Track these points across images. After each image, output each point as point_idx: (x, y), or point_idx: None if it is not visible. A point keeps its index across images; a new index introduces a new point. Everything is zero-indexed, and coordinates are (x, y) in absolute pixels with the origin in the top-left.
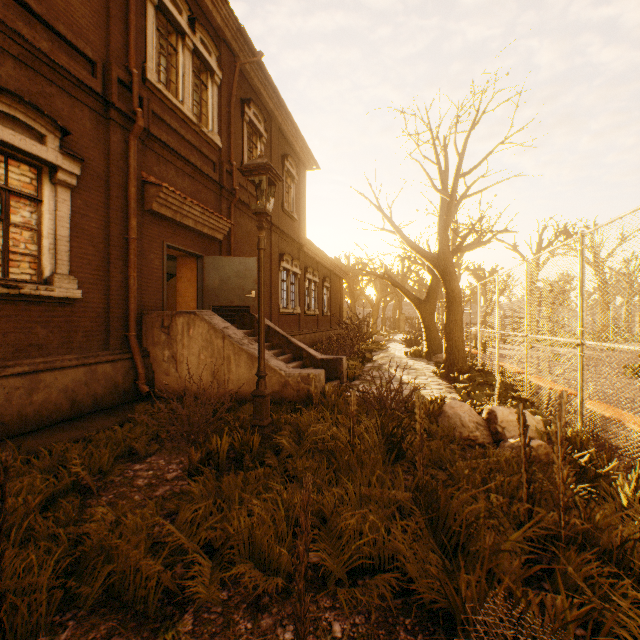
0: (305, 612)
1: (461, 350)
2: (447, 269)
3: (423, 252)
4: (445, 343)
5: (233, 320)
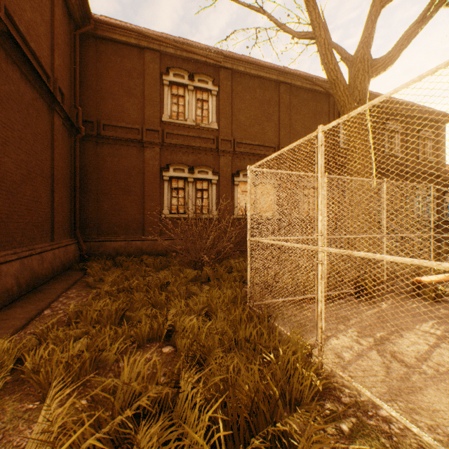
0: None
1: None
2: None
3: None
4: None
5: None
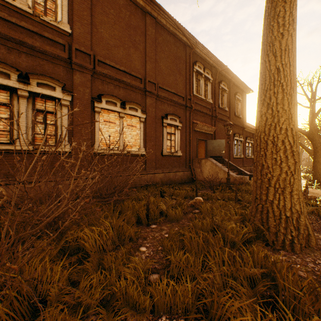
0: (236, 197)
1: (320, 174)
2: (313, 138)
3: (301, 131)
4: (312, 171)
5: (216, 160)
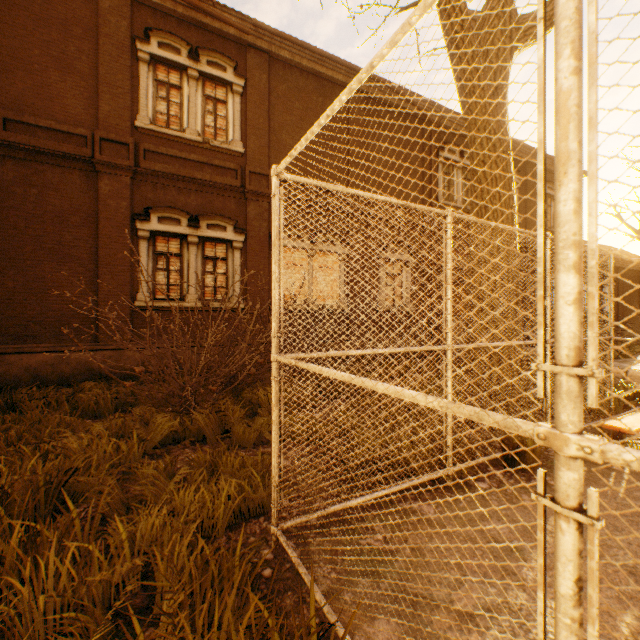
0: None
1: None
2: None
3: None
4: None
5: None
